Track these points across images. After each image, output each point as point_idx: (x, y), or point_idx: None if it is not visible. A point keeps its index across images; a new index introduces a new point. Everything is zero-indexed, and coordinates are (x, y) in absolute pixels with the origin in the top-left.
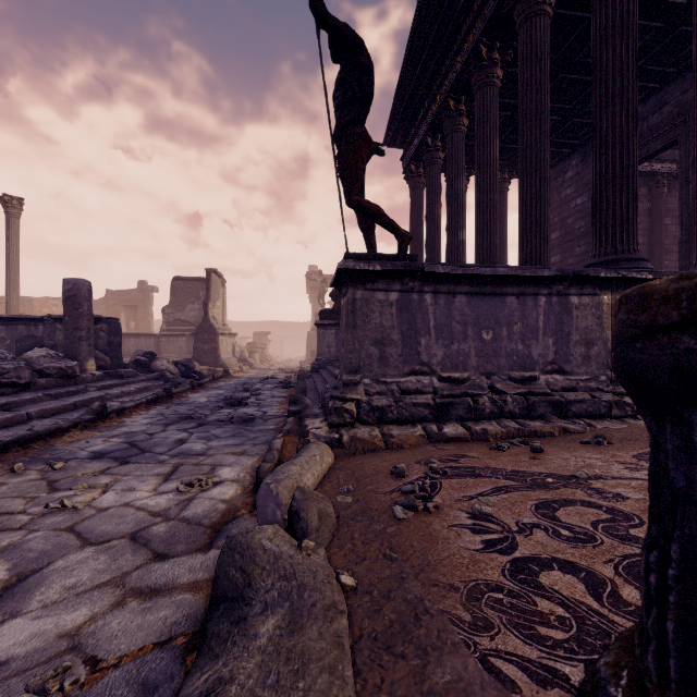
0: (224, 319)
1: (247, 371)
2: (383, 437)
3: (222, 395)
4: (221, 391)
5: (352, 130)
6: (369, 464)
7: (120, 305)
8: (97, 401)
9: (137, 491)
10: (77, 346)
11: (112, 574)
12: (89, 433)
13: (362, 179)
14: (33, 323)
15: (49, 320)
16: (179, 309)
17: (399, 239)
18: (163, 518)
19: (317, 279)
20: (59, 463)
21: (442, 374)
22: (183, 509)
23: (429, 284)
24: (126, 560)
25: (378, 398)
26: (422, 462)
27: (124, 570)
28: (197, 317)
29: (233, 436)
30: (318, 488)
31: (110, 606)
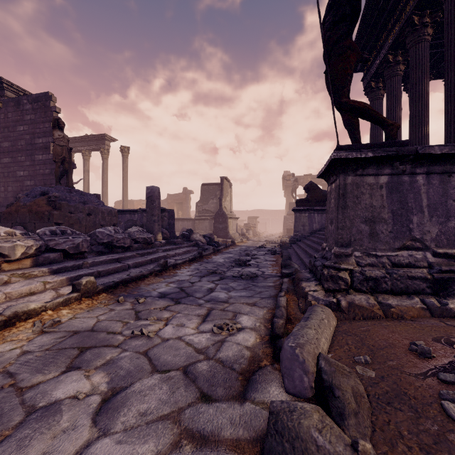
0: (231, 208)
1: (245, 242)
2: (380, 305)
3: (232, 258)
4: (231, 255)
5: (341, 43)
6: (376, 333)
7: (174, 202)
8: (162, 258)
9: (186, 327)
10: (153, 225)
11: (171, 407)
12: (158, 279)
13: (349, 83)
14: (133, 213)
15: (140, 211)
16: (205, 203)
17: (386, 129)
18: (205, 356)
19: (290, 179)
20: (141, 299)
21: (437, 249)
22: (218, 349)
23: (422, 166)
24: (181, 394)
25: (370, 269)
26: (441, 340)
27: (179, 405)
28: (215, 207)
29: (244, 289)
30: (331, 351)
31: (170, 445)
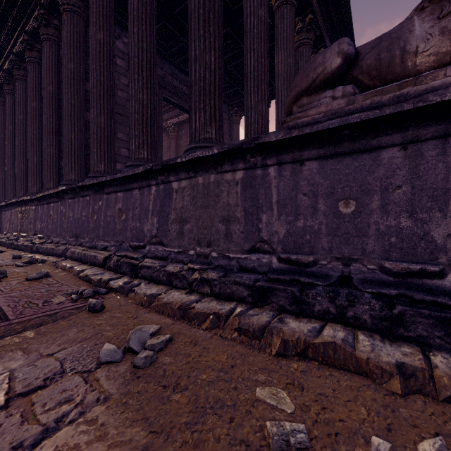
0: None
1: None
2: None
3: None
4: None
5: None
6: None
7: None
8: None
9: None
10: None
11: None
12: None
13: None
14: None
15: None
16: None
17: None
18: None
19: None
20: None
21: None
22: None
23: None
24: None
25: None
26: None
27: None
28: None
29: None
30: None
31: None
